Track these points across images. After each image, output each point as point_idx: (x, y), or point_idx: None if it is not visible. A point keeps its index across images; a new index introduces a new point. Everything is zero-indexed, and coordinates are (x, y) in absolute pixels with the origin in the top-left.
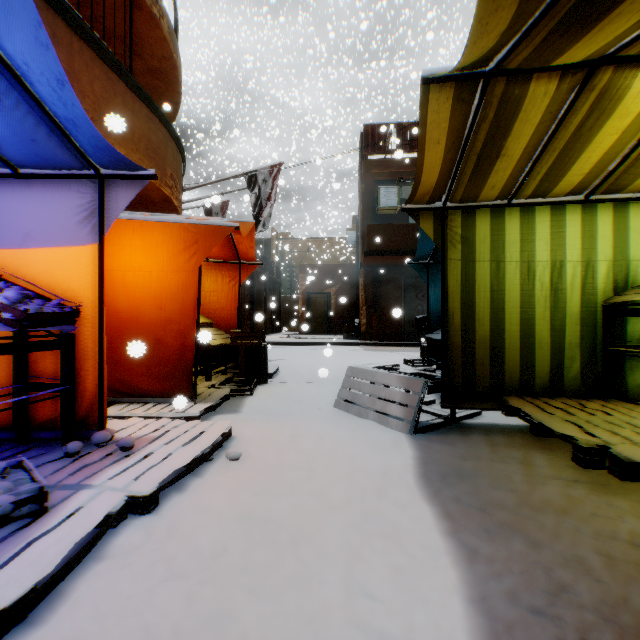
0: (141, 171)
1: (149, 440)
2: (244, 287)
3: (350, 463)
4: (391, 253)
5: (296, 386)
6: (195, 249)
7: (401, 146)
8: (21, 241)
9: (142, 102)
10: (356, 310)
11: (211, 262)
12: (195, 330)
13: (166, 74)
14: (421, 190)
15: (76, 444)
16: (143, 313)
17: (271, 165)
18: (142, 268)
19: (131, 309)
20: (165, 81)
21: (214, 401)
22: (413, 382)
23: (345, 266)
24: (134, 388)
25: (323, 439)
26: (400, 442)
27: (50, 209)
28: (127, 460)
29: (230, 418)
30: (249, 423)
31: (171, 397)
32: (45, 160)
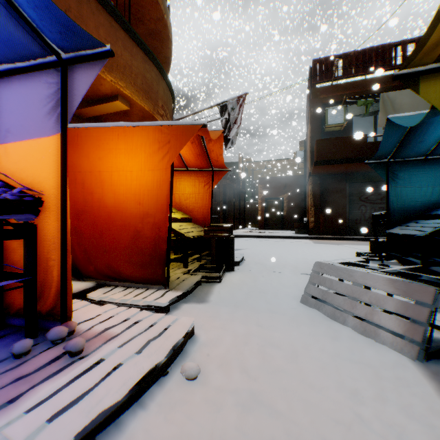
0: (97, 49)
1: (105, 339)
2: (219, 195)
3: (349, 415)
4: (338, 162)
5: (259, 275)
6: (167, 148)
7: (346, 72)
8: (4, 137)
9: (138, 47)
10: (304, 211)
11: (190, 171)
12: (167, 223)
13: (160, 34)
14: (437, 32)
15: (23, 344)
16: (125, 208)
17: (238, 96)
18: (124, 168)
19: (116, 204)
20: (160, 40)
21: (184, 289)
22: (414, 289)
23: (295, 177)
24: (118, 273)
25: (298, 353)
26: (410, 374)
27: (24, 103)
28: (65, 373)
29: (197, 308)
30: (214, 317)
31: (148, 283)
32: (6, 45)
